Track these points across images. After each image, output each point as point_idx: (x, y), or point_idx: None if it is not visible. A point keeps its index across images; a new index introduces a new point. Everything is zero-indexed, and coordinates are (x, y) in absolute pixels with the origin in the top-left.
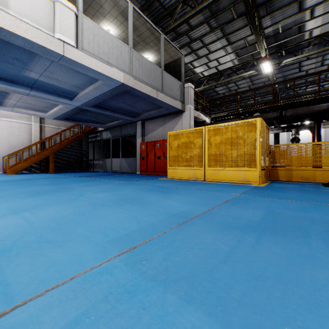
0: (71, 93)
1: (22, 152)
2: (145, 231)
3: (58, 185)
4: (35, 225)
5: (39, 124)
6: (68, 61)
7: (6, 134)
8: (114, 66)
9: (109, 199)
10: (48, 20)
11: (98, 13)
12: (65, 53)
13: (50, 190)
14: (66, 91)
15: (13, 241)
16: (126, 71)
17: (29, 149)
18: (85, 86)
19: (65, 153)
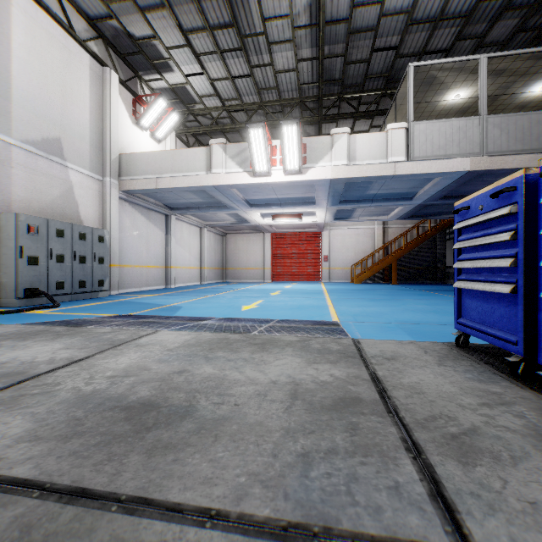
0: (409, 194)
1: (365, 261)
2: (419, 322)
3: (391, 296)
4: (366, 312)
5: (382, 226)
6: (399, 177)
7: (353, 243)
8: (455, 155)
9: (423, 309)
10: (381, 151)
11: (439, 90)
12: (395, 172)
13: (382, 299)
14: (403, 194)
15: (357, 314)
16: (474, 153)
17: (372, 256)
18: (422, 184)
19: (412, 259)
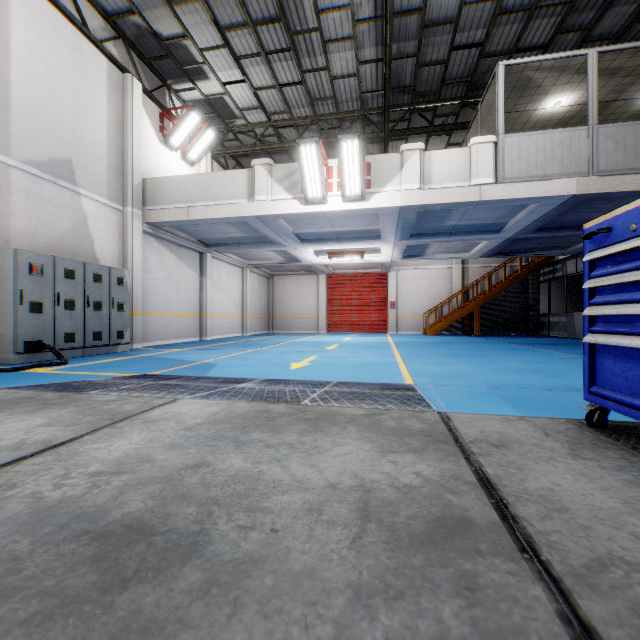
0: (496, 226)
1: (441, 307)
2: (518, 385)
3: (476, 351)
4: (448, 371)
5: (461, 266)
6: (486, 203)
7: (425, 286)
8: (556, 175)
9: (519, 368)
10: (463, 171)
11: (535, 95)
12: (481, 197)
13: (464, 355)
14: (489, 225)
15: (436, 374)
16: (581, 172)
17: (448, 302)
18: (514, 213)
19: (497, 306)
